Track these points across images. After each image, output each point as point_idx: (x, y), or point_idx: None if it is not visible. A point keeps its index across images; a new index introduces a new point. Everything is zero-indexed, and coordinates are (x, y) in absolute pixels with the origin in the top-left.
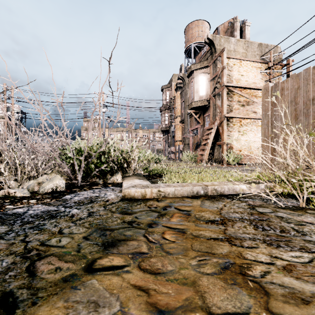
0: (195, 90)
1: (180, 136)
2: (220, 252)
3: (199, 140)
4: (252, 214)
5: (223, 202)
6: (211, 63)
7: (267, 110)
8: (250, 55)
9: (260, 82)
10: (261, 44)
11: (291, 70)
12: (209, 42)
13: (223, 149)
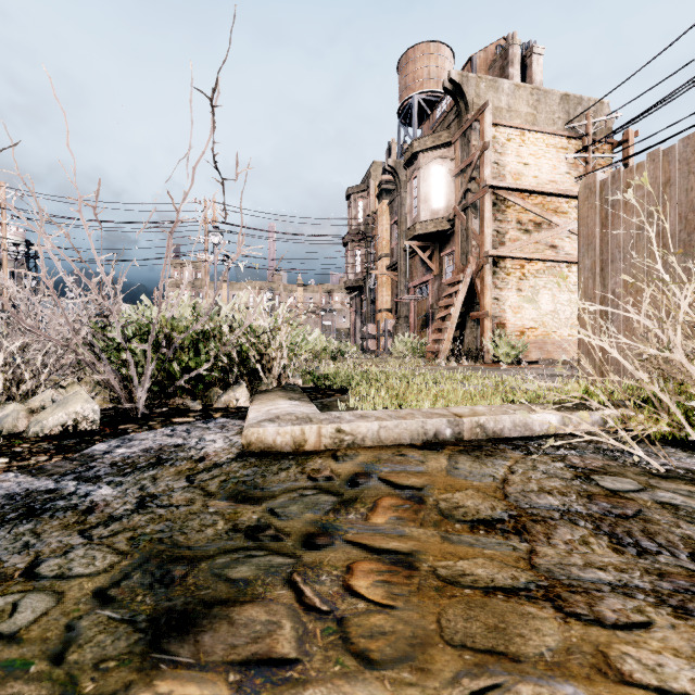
0: (422, 197)
1: (388, 300)
2: (535, 652)
3: (431, 308)
4: (592, 498)
5: (504, 459)
6: (457, 137)
7: (591, 235)
8: (544, 120)
9: (565, 180)
10: (567, 95)
11: (634, 154)
12: (453, 88)
13: (485, 329)
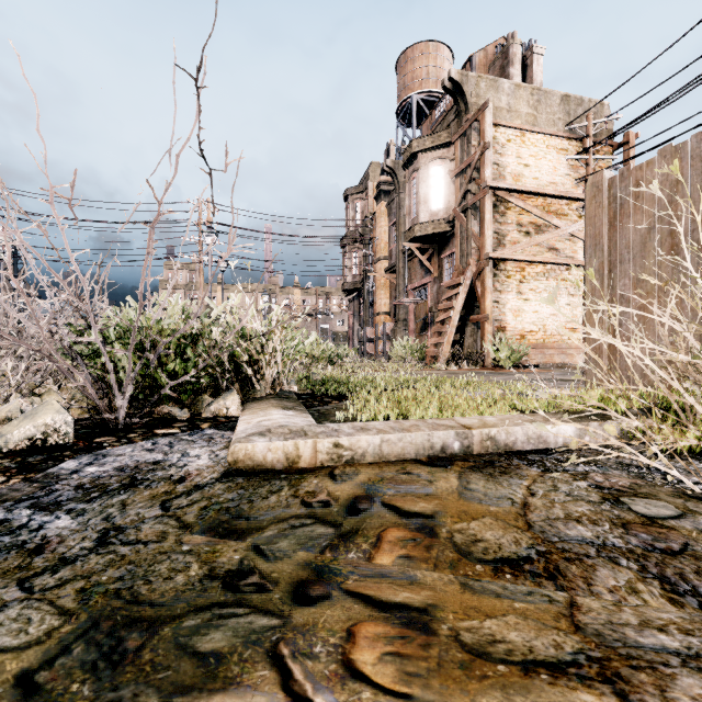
0: (421, 198)
1: (386, 303)
2: None
3: (430, 311)
4: (628, 528)
5: (521, 477)
6: (457, 137)
7: (598, 235)
8: (544, 120)
9: (566, 182)
10: (567, 96)
11: (635, 156)
12: (453, 87)
13: (485, 333)
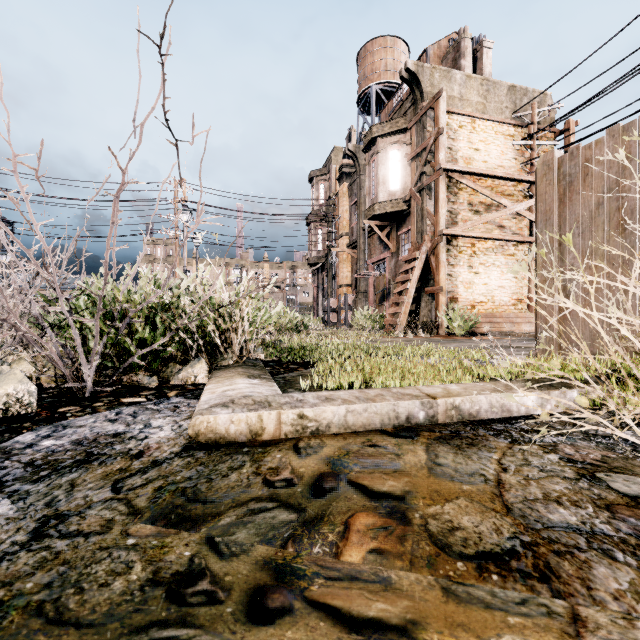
0: (380, 180)
1: (348, 276)
2: None
3: (388, 283)
4: (613, 510)
5: (489, 449)
6: (413, 123)
7: (549, 211)
8: (493, 109)
9: (512, 165)
10: (513, 86)
11: (576, 141)
12: (409, 77)
13: (439, 303)
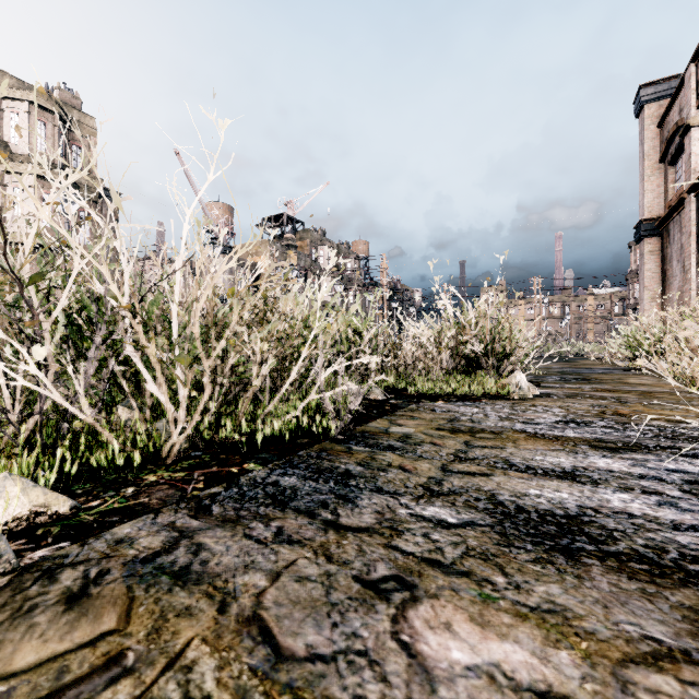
0: None
1: None
2: None
3: None
4: None
5: None
6: None
7: None
8: None
9: None
10: None
11: None
12: None
13: None
